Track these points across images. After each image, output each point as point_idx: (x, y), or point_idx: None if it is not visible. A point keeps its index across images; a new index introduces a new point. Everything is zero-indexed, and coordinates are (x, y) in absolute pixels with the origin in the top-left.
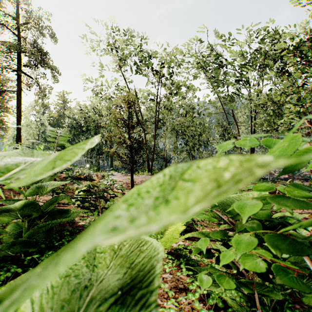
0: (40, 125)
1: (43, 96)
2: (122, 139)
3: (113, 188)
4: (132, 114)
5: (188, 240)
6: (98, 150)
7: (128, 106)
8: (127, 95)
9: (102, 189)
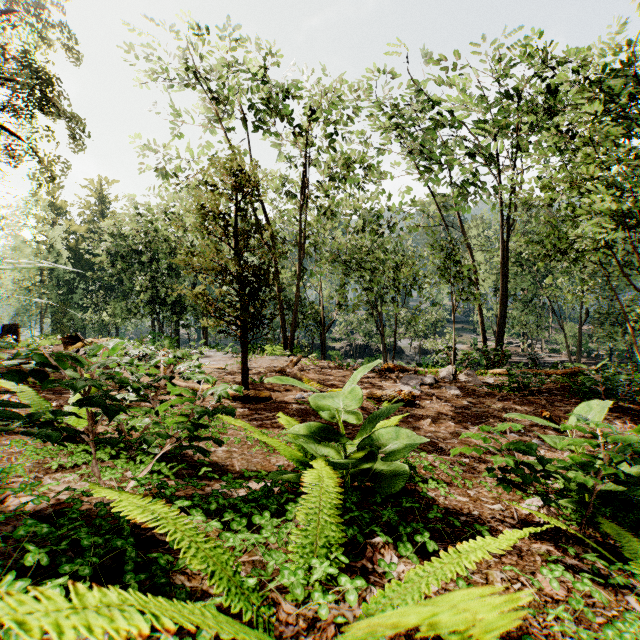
0: (47, 249)
1: (47, 181)
2: (219, 264)
3: (174, 377)
4: (244, 203)
5: (428, 559)
6: (176, 304)
7: (235, 185)
8: (231, 155)
9: (106, 373)
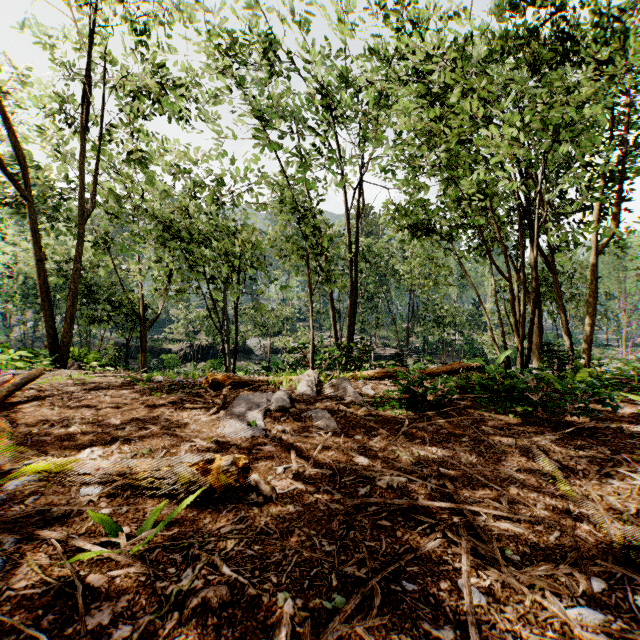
0: None
1: None
2: None
3: None
4: None
5: None
6: None
7: None
8: None
9: None
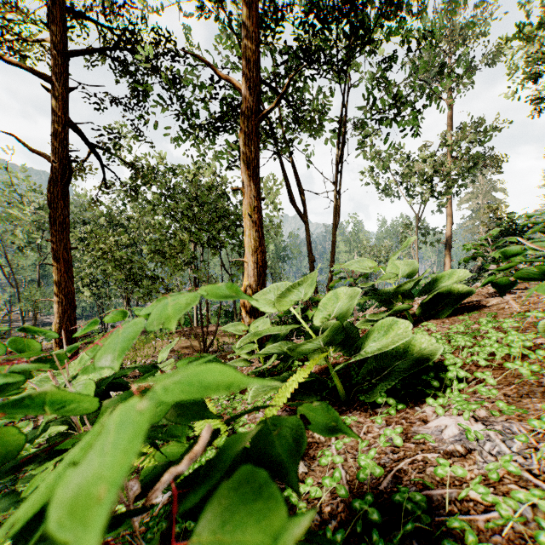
0: None
1: None
2: None
3: None
4: None
5: None
6: None
7: None
8: None
9: None
